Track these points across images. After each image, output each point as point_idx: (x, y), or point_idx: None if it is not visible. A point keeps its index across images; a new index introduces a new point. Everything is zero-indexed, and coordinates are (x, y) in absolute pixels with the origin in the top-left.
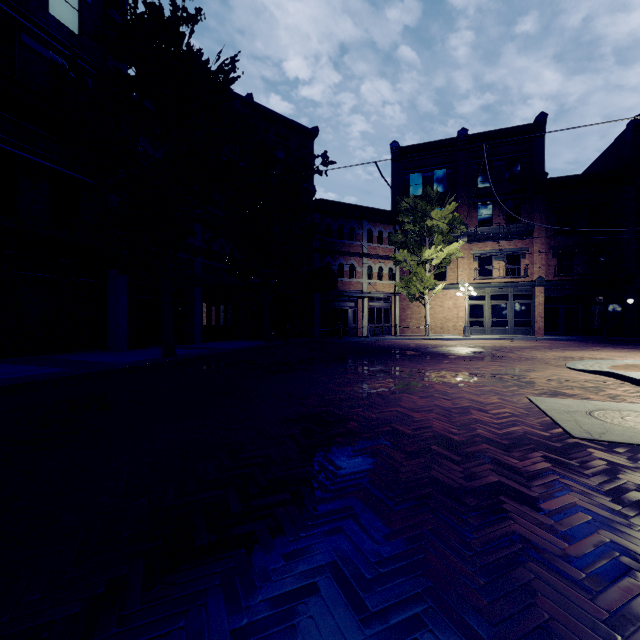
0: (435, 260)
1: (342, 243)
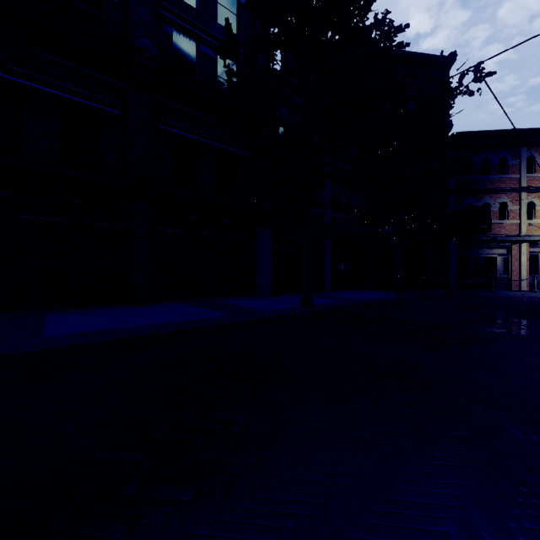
0: None
1: (488, 179)
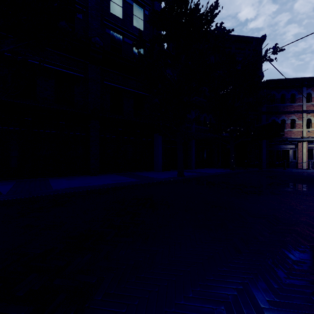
0: None
1: (284, 106)
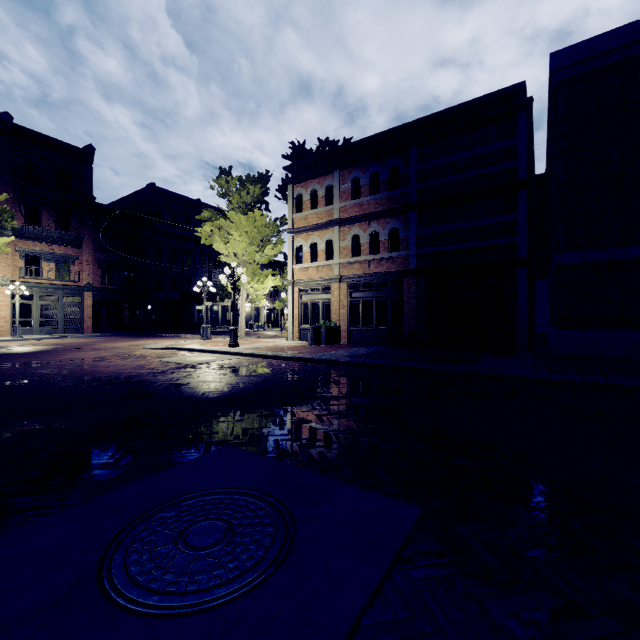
0: None
1: None
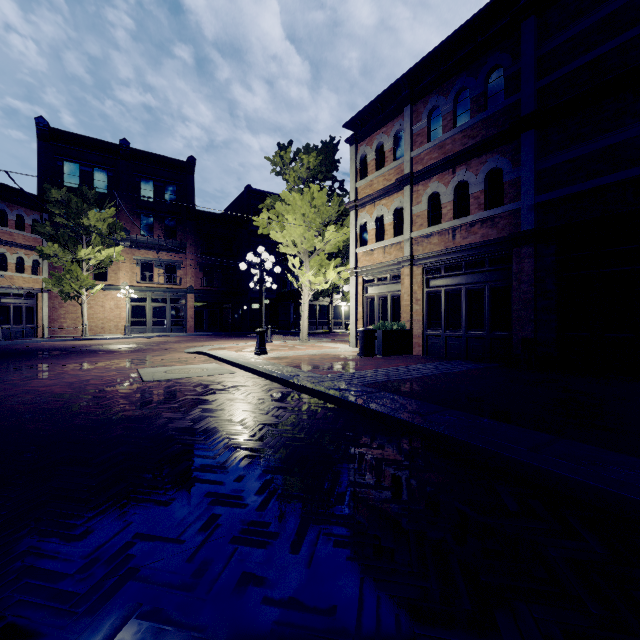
0: (94, 260)
1: None
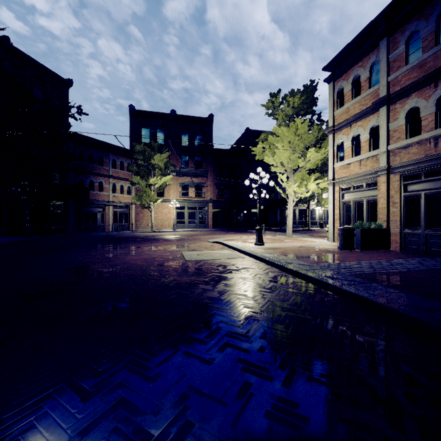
0: (157, 185)
1: (93, 166)
